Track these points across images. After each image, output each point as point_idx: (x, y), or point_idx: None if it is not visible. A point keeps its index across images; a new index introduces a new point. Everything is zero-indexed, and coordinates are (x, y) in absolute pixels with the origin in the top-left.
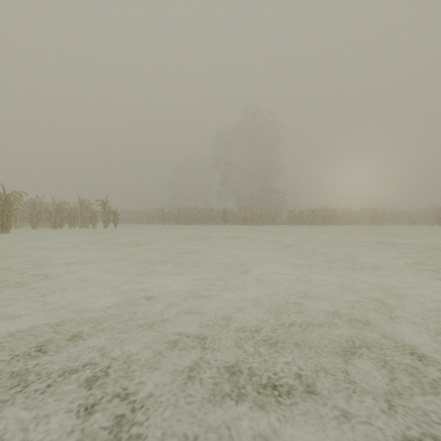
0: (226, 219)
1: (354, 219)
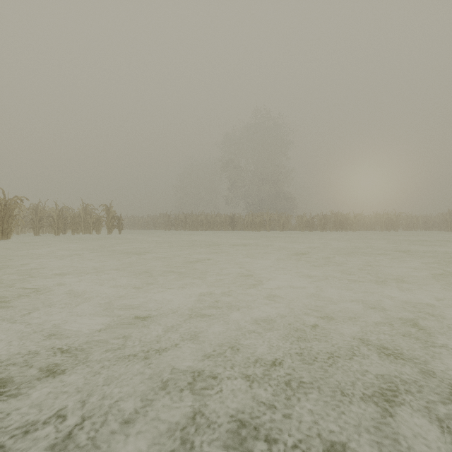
0: (234, 225)
1: (367, 225)
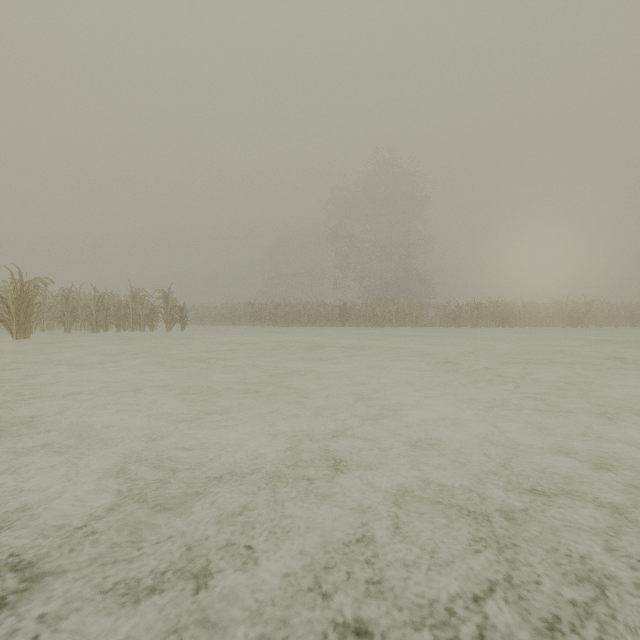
0: (345, 318)
1: (542, 318)
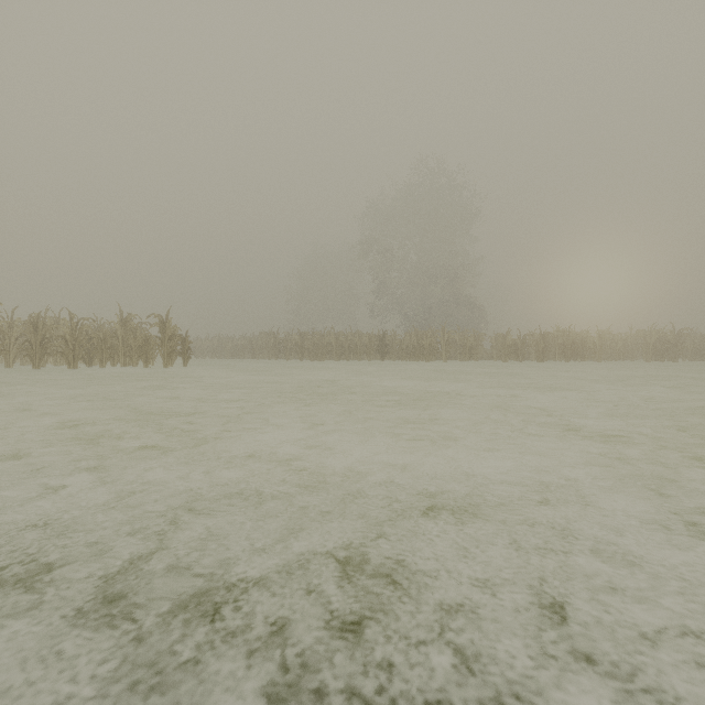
0: (385, 350)
1: (620, 350)
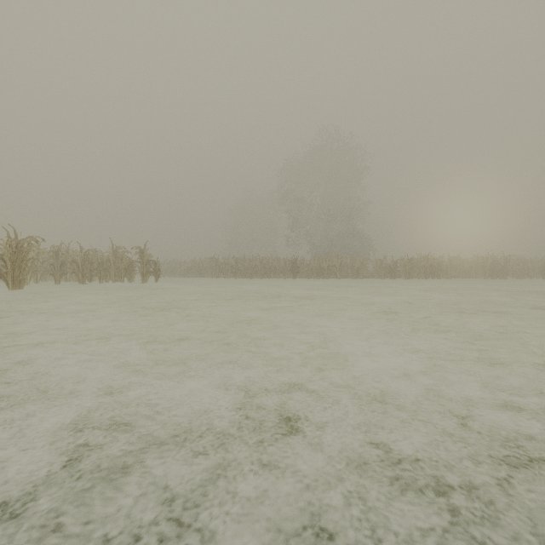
0: (296, 271)
1: (466, 271)
